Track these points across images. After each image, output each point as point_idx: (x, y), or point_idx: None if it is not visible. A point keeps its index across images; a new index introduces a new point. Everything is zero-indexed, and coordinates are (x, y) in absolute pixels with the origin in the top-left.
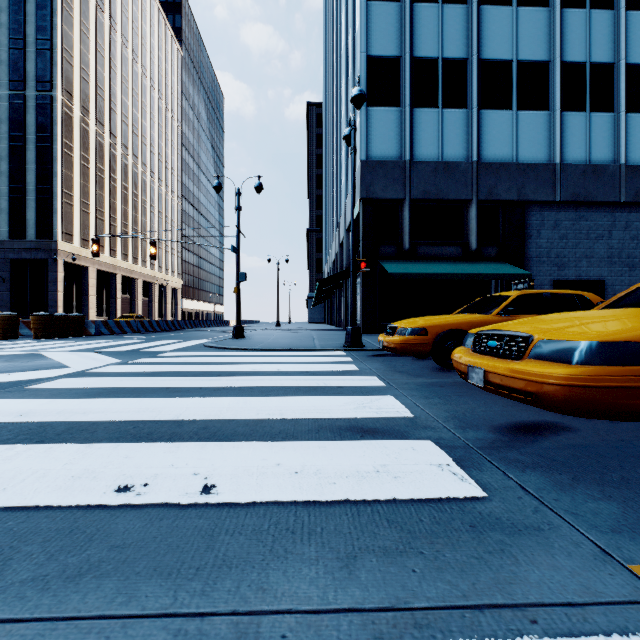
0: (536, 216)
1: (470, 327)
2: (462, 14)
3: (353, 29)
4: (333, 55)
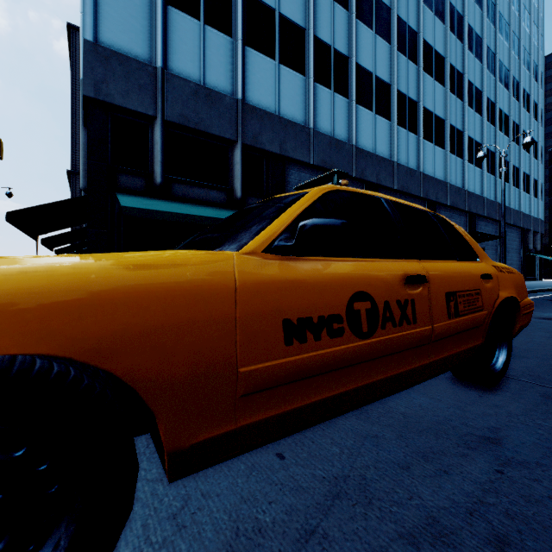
0: (295, 175)
1: (105, 326)
2: None
3: None
4: None
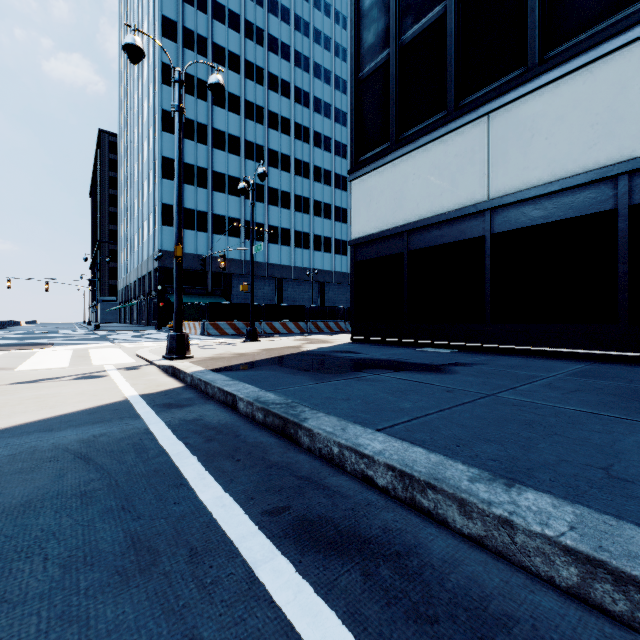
0: (236, 279)
1: None
2: (205, 193)
3: (154, 179)
4: (134, 141)
